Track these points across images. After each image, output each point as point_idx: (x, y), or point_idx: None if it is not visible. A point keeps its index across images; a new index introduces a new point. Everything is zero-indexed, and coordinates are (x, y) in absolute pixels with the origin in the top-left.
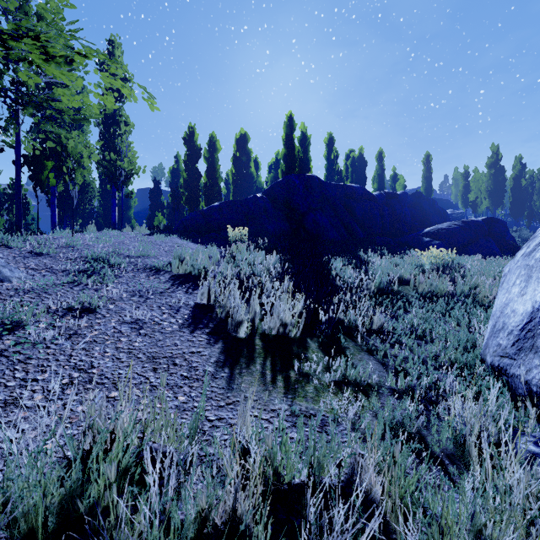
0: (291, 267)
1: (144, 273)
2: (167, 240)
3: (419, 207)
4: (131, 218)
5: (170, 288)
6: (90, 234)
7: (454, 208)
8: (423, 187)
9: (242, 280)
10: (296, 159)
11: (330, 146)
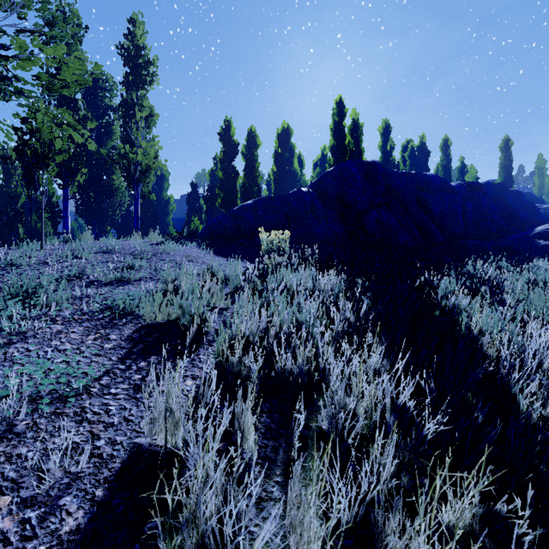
0: (369, 305)
1: (86, 324)
2: (178, 250)
3: (502, 202)
4: (169, 224)
5: (105, 375)
6: (80, 244)
7: (539, 203)
8: (501, 178)
9: (273, 345)
10: (347, 150)
11: (385, 135)
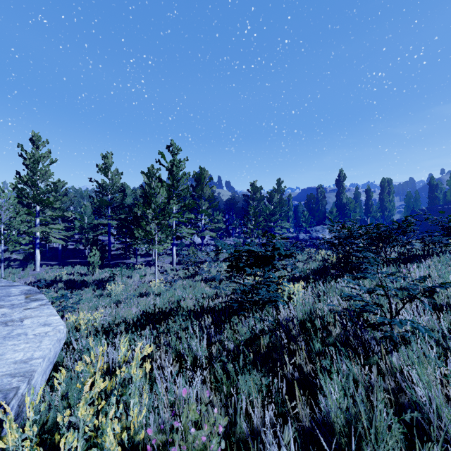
0: None
1: None
2: None
3: None
4: None
5: None
6: None
7: None
8: None
9: None
10: None
11: None
